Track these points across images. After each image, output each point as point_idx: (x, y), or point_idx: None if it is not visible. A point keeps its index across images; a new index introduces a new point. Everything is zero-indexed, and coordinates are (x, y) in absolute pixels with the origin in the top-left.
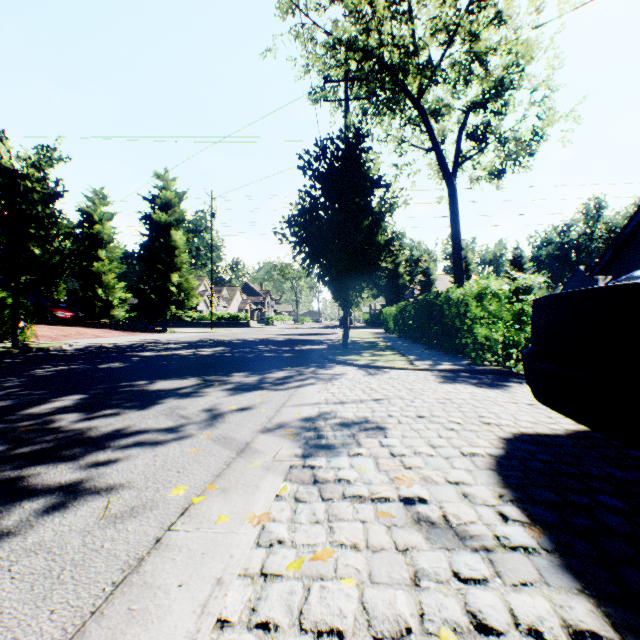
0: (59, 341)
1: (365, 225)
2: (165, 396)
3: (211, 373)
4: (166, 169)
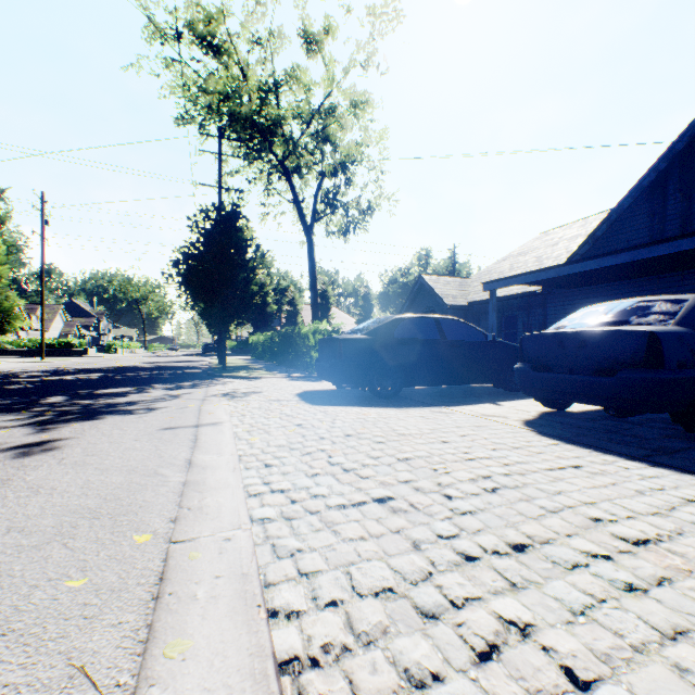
0: None
1: (242, 277)
2: (126, 394)
3: (134, 385)
4: None
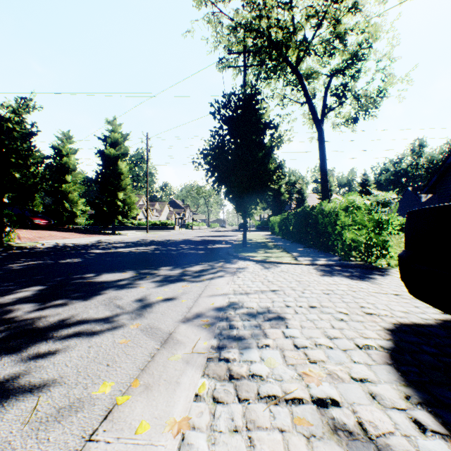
0: (35, 241)
1: (260, 156)
2: (106, 287)
3: (144, 267)
4: (114, 117)
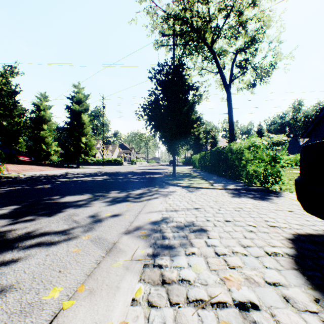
0: (20, 173)
1: (185, 109)
2: (68, 206)
3: (98, 191)
4: (79, 82)
